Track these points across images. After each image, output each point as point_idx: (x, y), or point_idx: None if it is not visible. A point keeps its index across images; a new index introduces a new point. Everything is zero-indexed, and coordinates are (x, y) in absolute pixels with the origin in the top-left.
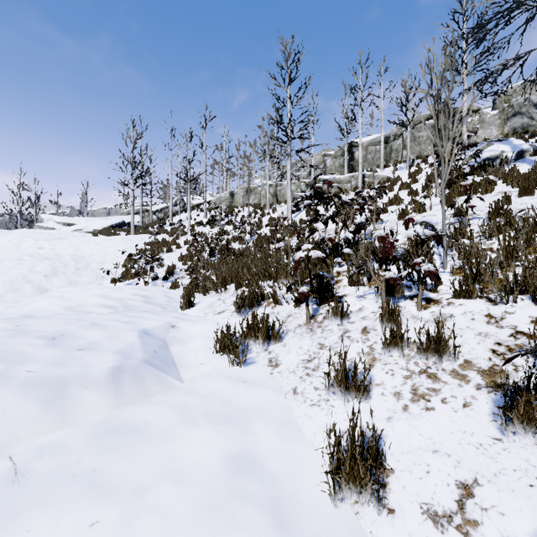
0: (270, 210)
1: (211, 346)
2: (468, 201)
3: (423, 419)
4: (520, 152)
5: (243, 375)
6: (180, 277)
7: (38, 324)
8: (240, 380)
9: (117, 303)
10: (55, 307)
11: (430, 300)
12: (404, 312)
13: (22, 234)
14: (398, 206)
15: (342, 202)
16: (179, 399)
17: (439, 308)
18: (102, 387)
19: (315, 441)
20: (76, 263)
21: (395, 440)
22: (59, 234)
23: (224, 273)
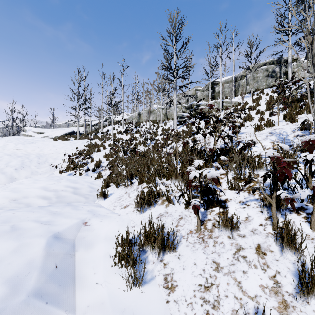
0: (163, 124)
1: (112, 252)
2: None
3: None
4: None
5: (138, 307)
6: (104, 169)
7: None
8: None
9: (52, 194)
10: (4, 199)
11: None
12: (296, 229)
13: (8, 140)
14: (250, 122)
15: (218, 120)
16: None
17: None
18: None
19: None
20: (38, 159)
21: None
22: (32, 139)
23: (131, 169)
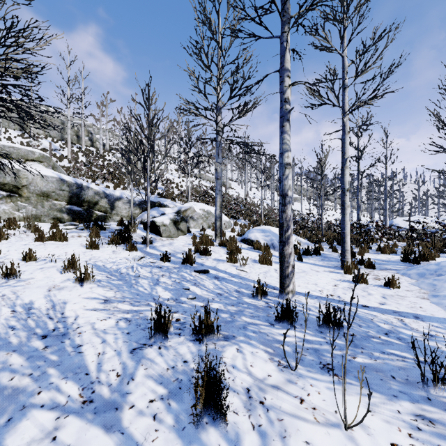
0: None
1: None
2: None
3: None
4: (56, 148)
5: None
6: None
7: None
8: None
9: None
10: None
11: None
12: None
13: None
14: None
15: None
16: None
17: None
18: None
19: None
20: None
21: None
22: None
23: None
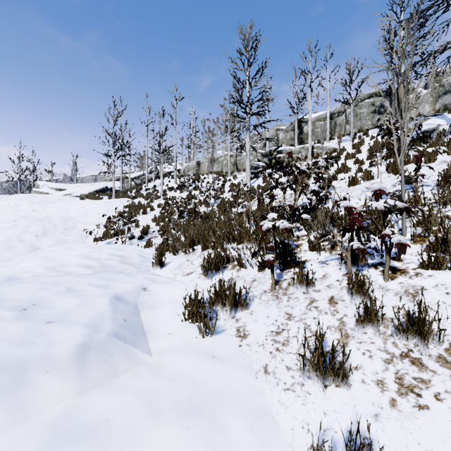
0: (231, 177)
1: (180, 312)
2: (418, 170)
3: (417, 422)
4: None
5: (212, 348)
6: (154, 236)
7: (14, 290)
8: (209, 355)
9: (95, 263)
10: (39, 268)
11: (395, 270)
12: (371, 282)
13: (19, 198)
14: (346, 174)
15: (300, 171)
16: (146, 383)
17: (407, 279)
18: (66, 369)
19: (293, 441)
20: (64, 224)
21: (389, 450)
22: (52, 198)
23: (192, 234)
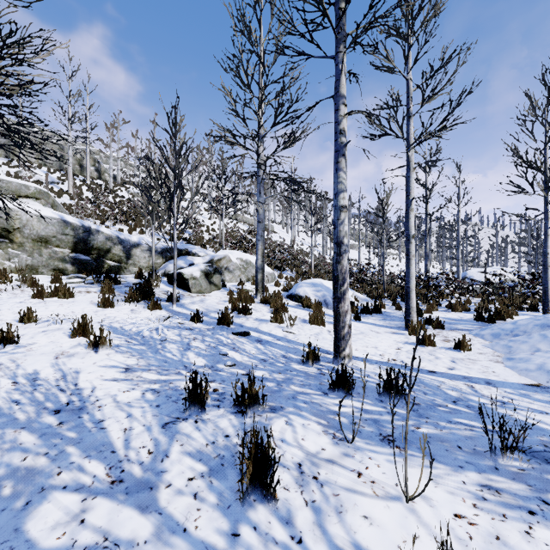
0: None
1: None
2: None
3: None
4: (53, 181)
5: None
6: None
7: None
8: None
9: None
10: None
11: None
12: None
13: None
14: None
15: None
16: None
17: None
18: None
19: None
20: None
21: None
22: None
23: None
